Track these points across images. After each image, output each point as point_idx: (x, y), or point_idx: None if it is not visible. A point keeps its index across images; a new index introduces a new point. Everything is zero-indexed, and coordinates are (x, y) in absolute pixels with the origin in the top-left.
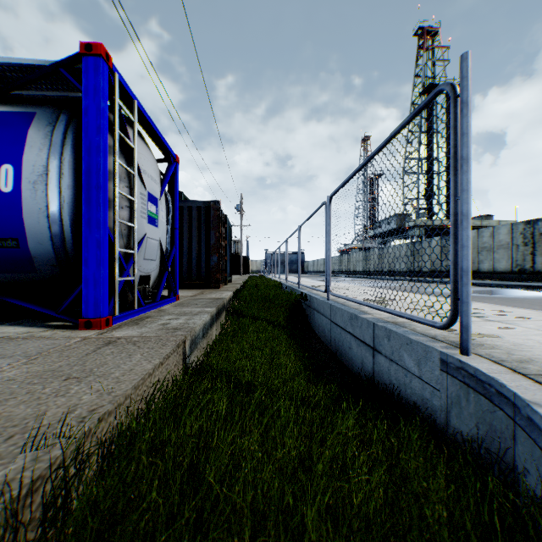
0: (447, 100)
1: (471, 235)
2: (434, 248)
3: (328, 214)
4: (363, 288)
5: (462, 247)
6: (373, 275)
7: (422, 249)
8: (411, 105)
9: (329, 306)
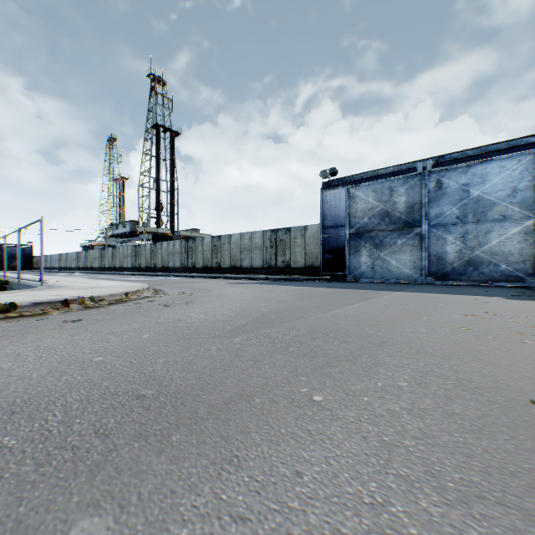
0: (171, 140)
1: (165, 244)
2: (148, 251)
3: (20, 238)
4: (63, 278)
5: (42, 261)
6: (108, 271)
7: (141, 251)
8: (146, 132)
9: (19, 284)
